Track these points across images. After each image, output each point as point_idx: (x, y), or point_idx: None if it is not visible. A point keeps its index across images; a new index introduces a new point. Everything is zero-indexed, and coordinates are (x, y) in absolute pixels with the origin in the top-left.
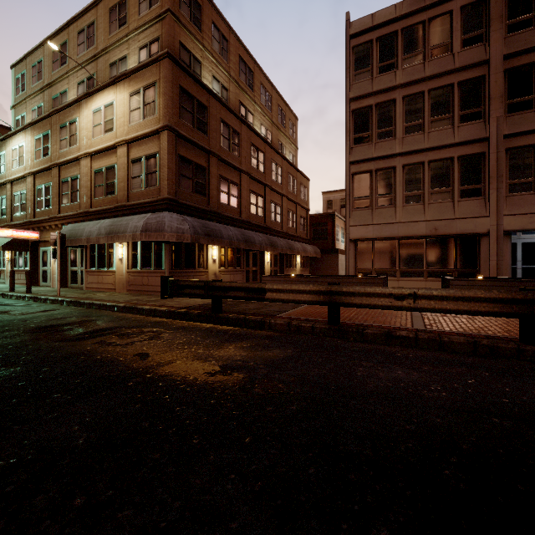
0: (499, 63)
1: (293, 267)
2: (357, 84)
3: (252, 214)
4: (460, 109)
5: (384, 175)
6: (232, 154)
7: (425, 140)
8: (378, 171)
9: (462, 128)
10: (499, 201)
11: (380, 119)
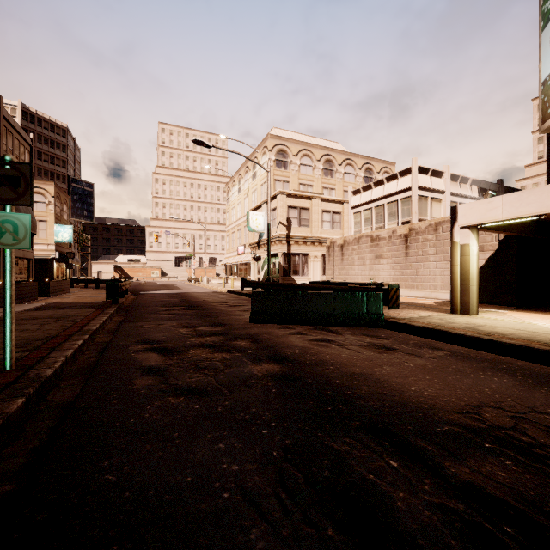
0: None
1: None
2: None
3: None
4: None
5: None
6: None
7: None
8: None
9: None
10: None
11: None
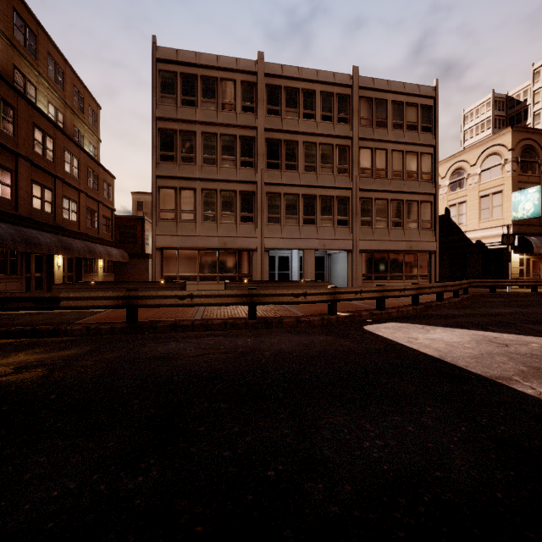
0: (263, 132)
1: (95, 273)
2: (163, 106)
3: (36, 209)
4: (240, 156)
5: (187, 194)
6: (3, 131)
7: (218, 173)
8: (182, 189)
9: (242, 170)
10: (263, 227)
11: (184, 144)
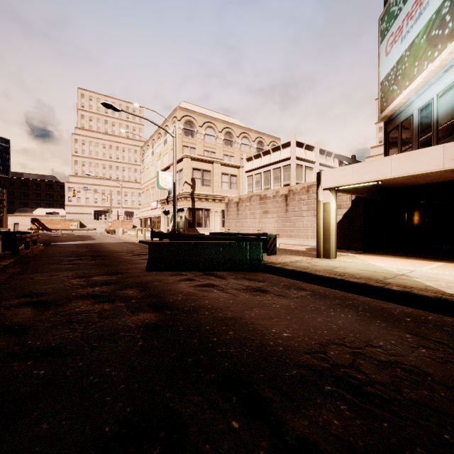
0: None
1: None
2: None
3: None
4: None
5: None
6: None
7: None
8: None
9: None
10: None
11: None
